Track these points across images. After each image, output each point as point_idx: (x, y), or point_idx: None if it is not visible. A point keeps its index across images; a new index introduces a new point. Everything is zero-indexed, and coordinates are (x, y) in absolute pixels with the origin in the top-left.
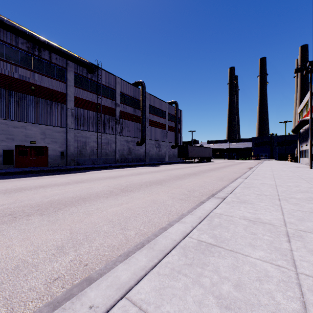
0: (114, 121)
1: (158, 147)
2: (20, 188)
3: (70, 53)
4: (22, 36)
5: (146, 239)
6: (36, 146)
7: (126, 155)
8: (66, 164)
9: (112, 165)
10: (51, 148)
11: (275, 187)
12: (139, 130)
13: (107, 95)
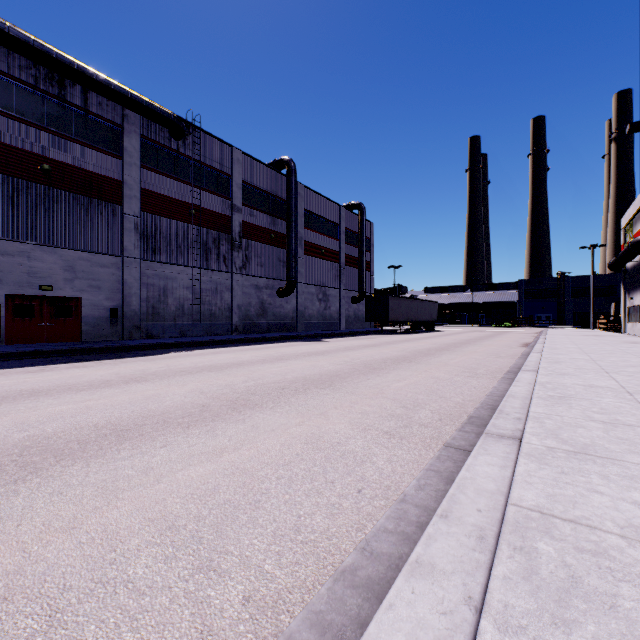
0: (228, 243)
1: (324, 300)
2: None
3: (130, 92)
4: (20, 50)
5: None
6: (54, 297)
7: (256, 317)
8: (122, 336)
9: (224, 339)
10: (87, 301)
11: (630, 396)
12: (283, 264)
13: (213, 187)
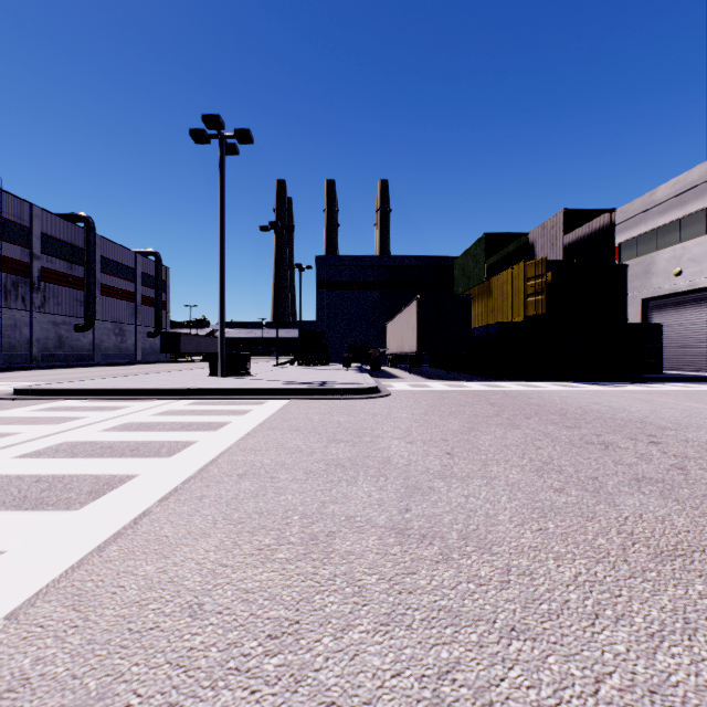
0: (27, 285)
1: (121, 335)
2: None
3: None
4: None
5: None
6: None
7: (54, 349)
8: None
9: (40, 365)
10: None
11: None
12: (81, 304)
13: (13, 238)
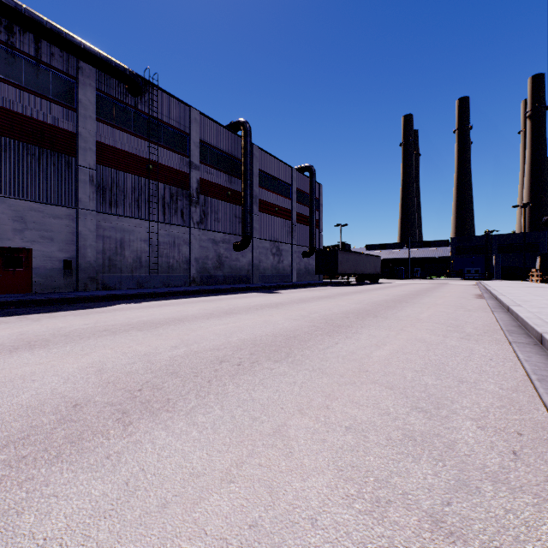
0: (186, 198)
1: (277, 254)
2: None
3: (82, 43)
4: None
5: None
6: (2, 248)
7: (213, 270)
8: (76, 288)
9: (178, 290)
10: (39, 252)
11: None
12: (239, 220)
13: (171, 145)
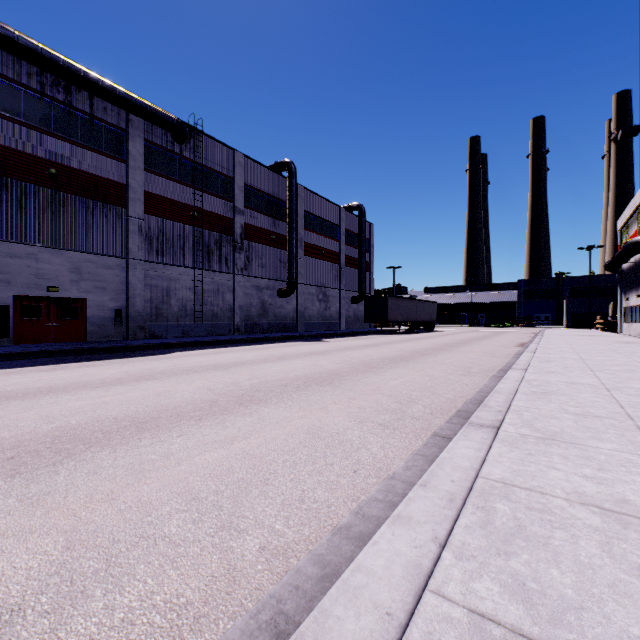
0: (230, 244)
1: (324, 300)
2: (1, 393)
3: (134, 98)
4: (29, 58)
5: (290, 579)
6: (60, 299)
7: (257, 318)
8: (126, 337)
9: (226, 339)
10: (93, 302)
11: (607, 392)
12: (284, 265)
13: (215, 190)
